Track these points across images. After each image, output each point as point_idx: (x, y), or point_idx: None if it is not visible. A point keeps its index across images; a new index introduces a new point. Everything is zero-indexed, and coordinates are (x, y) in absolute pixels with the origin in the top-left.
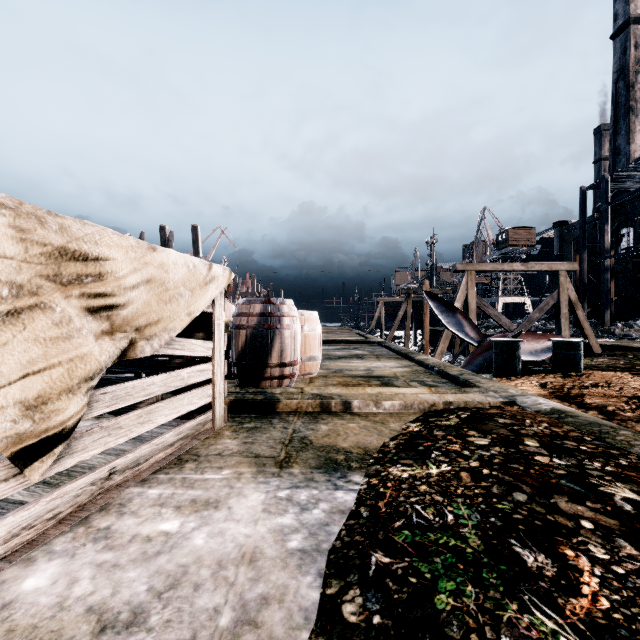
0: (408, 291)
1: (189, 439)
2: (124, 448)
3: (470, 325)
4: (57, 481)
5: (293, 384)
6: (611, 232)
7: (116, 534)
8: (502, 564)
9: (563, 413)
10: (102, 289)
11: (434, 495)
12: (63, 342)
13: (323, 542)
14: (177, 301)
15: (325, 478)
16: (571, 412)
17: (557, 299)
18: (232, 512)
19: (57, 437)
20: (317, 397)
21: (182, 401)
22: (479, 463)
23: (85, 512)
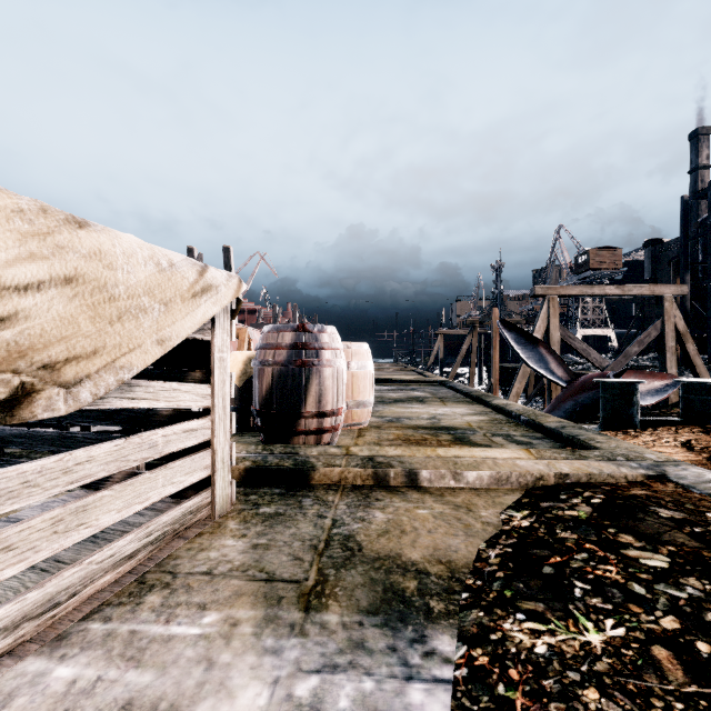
0: (473, 321)
1: (167, 540)
2: (62, 556)
3: (556, 361)
4: None
5: (336, 439)
6: None
7: None
8: None
9: None
10: None
11: None
12: None
13: None
14: (136, 319)
15: (386, 642)
16: None
17: (661, 329)
18: None
19: None
20: (369, 464)
21: (153, 482)
22: (678, 621)
23: None
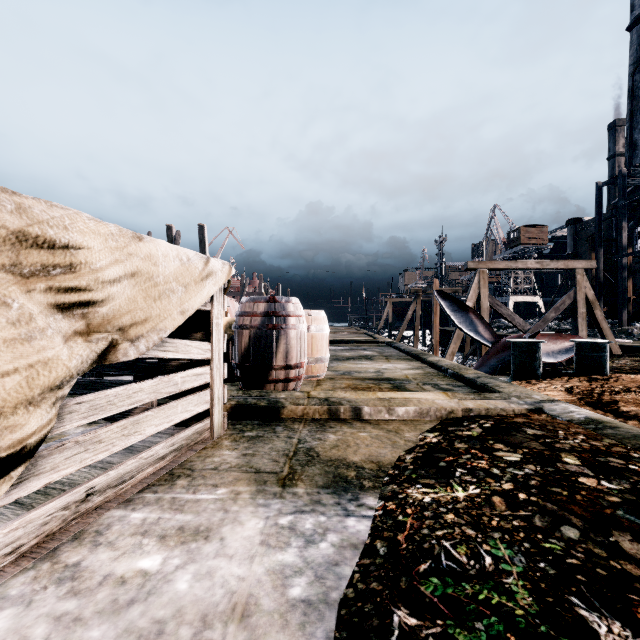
0: (417, 290)
1: (183, 450)
2: (112, 460)
3: (483, 325)
4: (31, 501)
5: (299, 387)
6: (628, 229)
7: (85, 573)
8: (566, 636)
9: (600, 423)
10: (75, 282)
11: (464, 527)
12: (21, 344)
13: (332, 589)
14: (168, 298)
15: (334, 500)
16: (609, 422)
17: (574, 298)
18: (225, 545)
19: (14, 458)
20: (324, 402)
21: (175, 409)
22: (513, 485)
23: (55, 542)
